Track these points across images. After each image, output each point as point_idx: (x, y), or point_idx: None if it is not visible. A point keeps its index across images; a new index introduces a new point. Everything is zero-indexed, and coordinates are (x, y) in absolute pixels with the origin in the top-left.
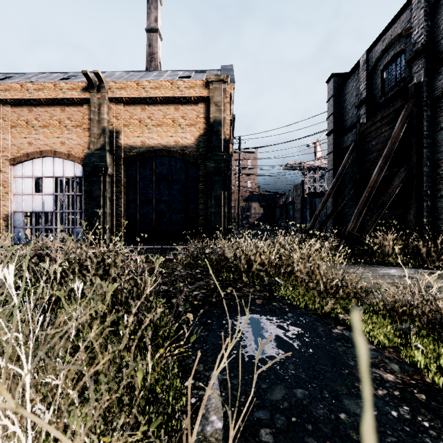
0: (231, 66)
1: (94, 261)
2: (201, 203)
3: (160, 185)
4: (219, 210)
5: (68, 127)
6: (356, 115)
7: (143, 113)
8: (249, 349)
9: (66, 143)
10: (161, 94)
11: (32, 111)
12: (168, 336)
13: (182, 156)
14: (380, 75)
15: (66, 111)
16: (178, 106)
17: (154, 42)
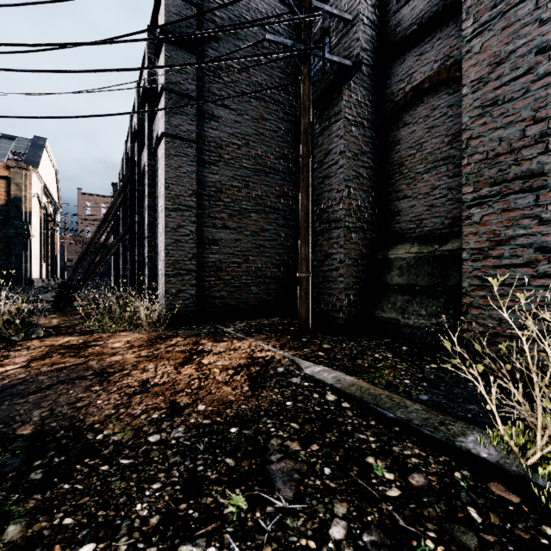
0: (44, 141)
1: None
2: (3, 259)
3: None
4: (20, 266)
5: None
6: None
7: None
8: None
9: None
10: None
11: None
12: None
13: None
14: None
15: None
16: None
17: None
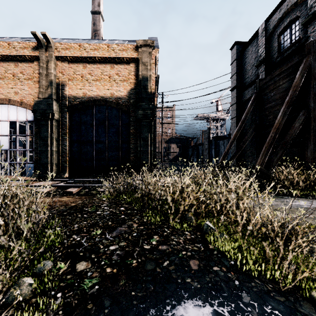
0: (156, 38)
1: None
2: (132, 143)
3: (99, 129)
4: (146, 149)
5: (20, 80)
6: (255, 73)
7: (85, 69)
8: None
9: (19, 93)
10: (99, 54)
11: None
12: None
13: (116, 105)
14: (276, 39)
15: (19, 66)
16: (113, 65)
17: (97, 22)
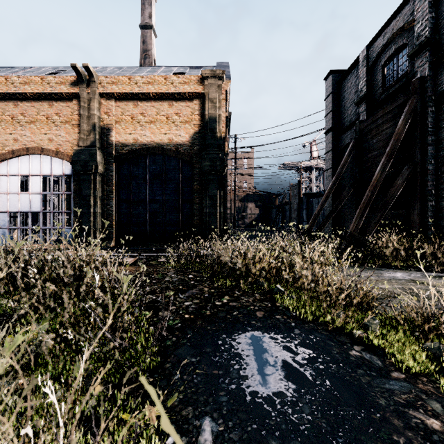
0: (227, 63)
1: (68, 268)
2: (196, 203)
3: (154, 184)
4: (214, 210)
5: (56, 123)
6: (356, 112)
7: (136, 109)
8: (251, 381)
9: (54, 140)
10: (154, 90)
11: (18, 106)
12: (150, 364)
13: (176, 154)
14: (381, 70)
15: (54, 106)
16: (172, 103)
17: (148, 39)
